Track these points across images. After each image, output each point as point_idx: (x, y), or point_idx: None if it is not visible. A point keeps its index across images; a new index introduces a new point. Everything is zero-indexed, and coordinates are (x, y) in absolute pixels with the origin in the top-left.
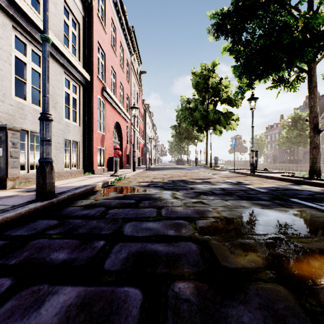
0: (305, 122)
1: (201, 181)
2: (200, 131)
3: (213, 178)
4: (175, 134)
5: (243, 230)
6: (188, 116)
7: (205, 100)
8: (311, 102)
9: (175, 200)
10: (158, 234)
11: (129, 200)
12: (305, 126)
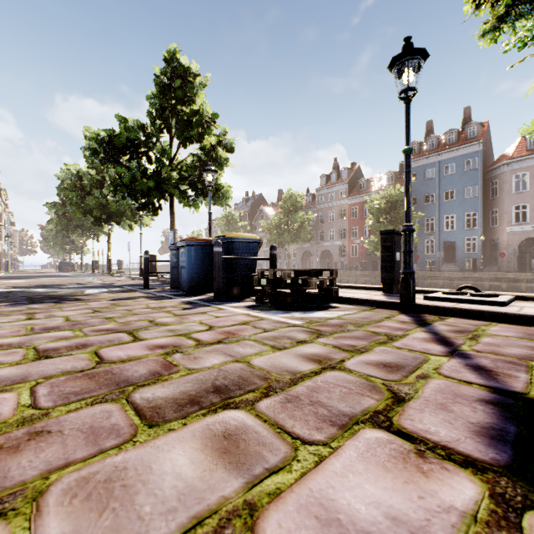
0: (237, 223)
1: (77, 284)
2: (97, 223)
3: (93, 282)
4: (57, 218)
5: (73, 292)
6: (78, 200)
7: (107, 181)
8: (171, 224)
9: (42, 290)
10: (30, 295)
11: (1, 292)
12: (236, 227)
